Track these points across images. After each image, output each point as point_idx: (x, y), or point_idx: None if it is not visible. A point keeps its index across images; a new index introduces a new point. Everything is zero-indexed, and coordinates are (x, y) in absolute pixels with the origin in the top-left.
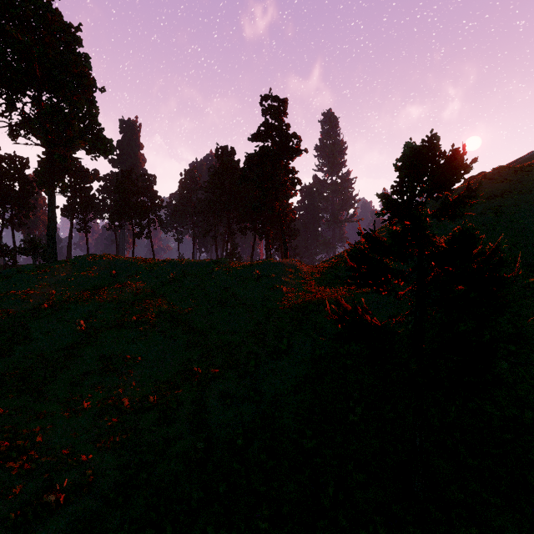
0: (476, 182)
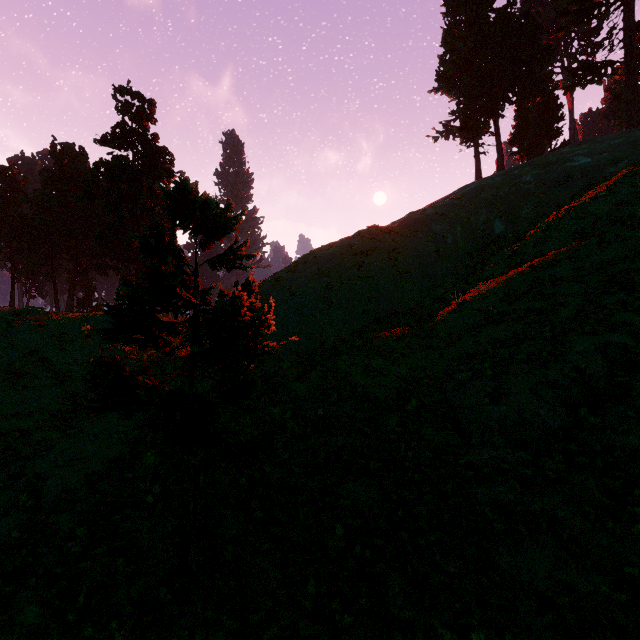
0: (352, 237)
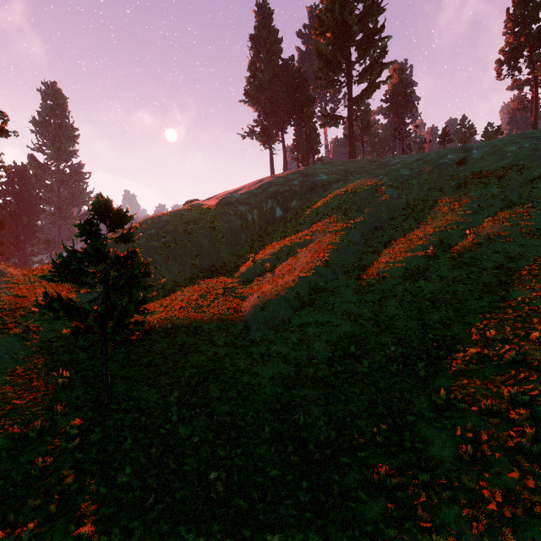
0: (183, 209)
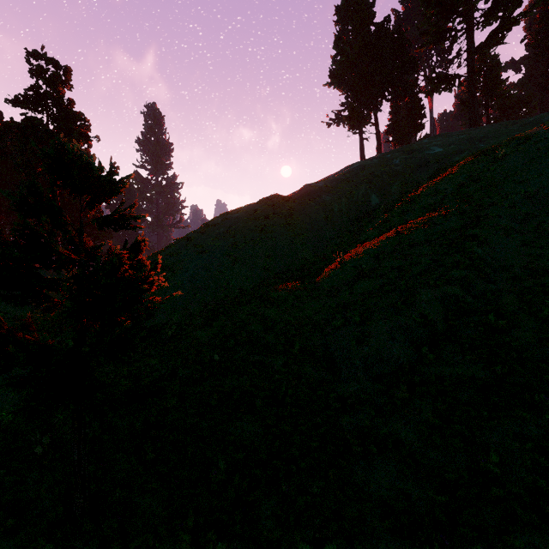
0: (257, 204)
